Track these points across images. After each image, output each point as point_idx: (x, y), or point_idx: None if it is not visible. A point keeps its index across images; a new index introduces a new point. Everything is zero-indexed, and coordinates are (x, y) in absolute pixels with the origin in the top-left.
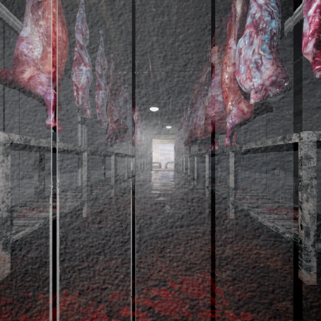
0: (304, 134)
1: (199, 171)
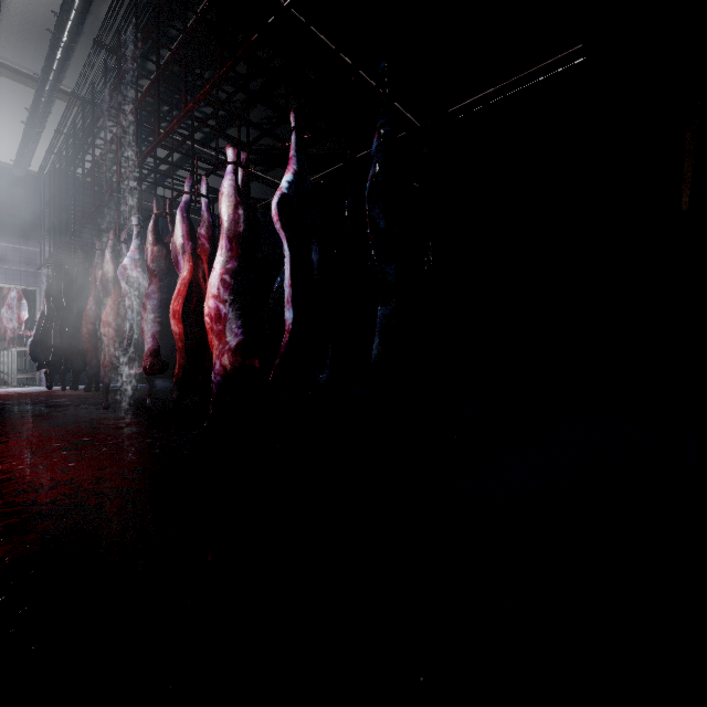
0: (13, 348)
1: (19, 367)
